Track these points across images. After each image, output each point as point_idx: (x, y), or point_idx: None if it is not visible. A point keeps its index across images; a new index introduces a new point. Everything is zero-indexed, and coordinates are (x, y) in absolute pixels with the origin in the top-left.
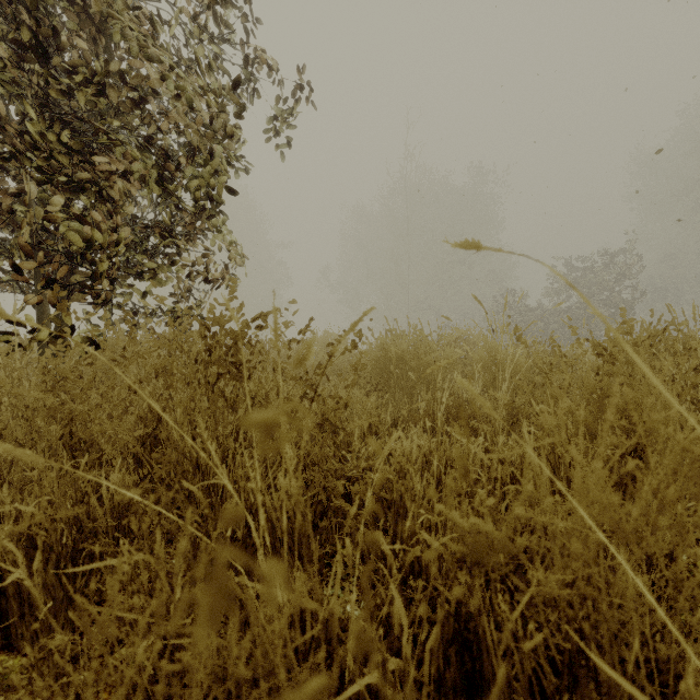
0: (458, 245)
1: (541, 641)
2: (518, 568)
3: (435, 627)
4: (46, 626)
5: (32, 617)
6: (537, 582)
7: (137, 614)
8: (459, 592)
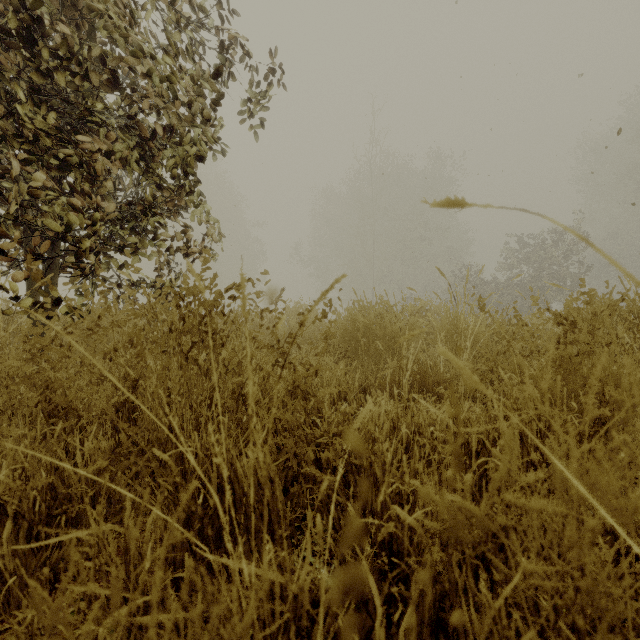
0: (438, 204)
1: (532, 638)
2: (493, 541)
3: (410, 607)
4: (15, 596)
5: (5, 583)
6: (513, 557)
7: (103, 588)
8: (458, 617)
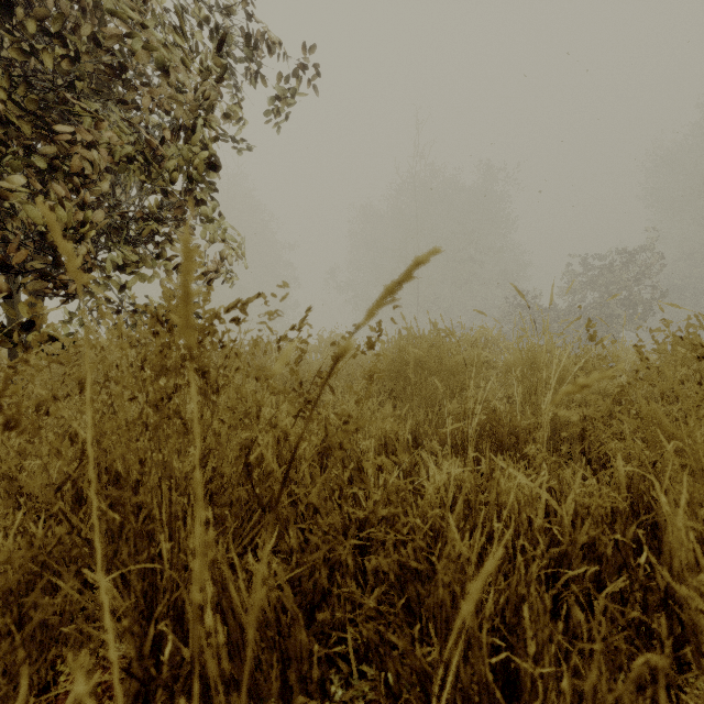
0: None
1: None
2: None
3: None
4: None
5: None
6: None
7: None
8: None
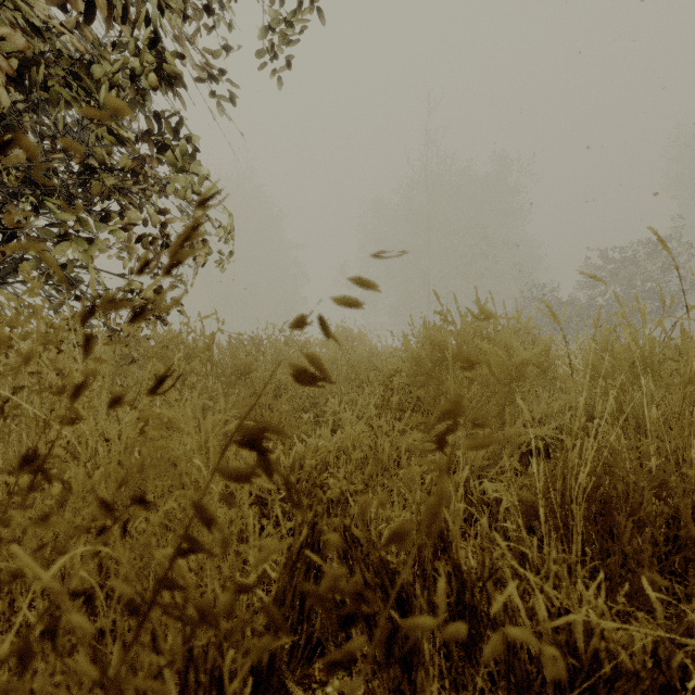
0: None
1: None
2: None
3: None
4: None
5: None
6: None
7: None
8: None
